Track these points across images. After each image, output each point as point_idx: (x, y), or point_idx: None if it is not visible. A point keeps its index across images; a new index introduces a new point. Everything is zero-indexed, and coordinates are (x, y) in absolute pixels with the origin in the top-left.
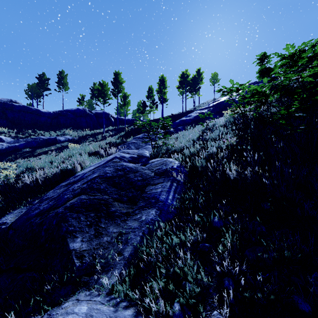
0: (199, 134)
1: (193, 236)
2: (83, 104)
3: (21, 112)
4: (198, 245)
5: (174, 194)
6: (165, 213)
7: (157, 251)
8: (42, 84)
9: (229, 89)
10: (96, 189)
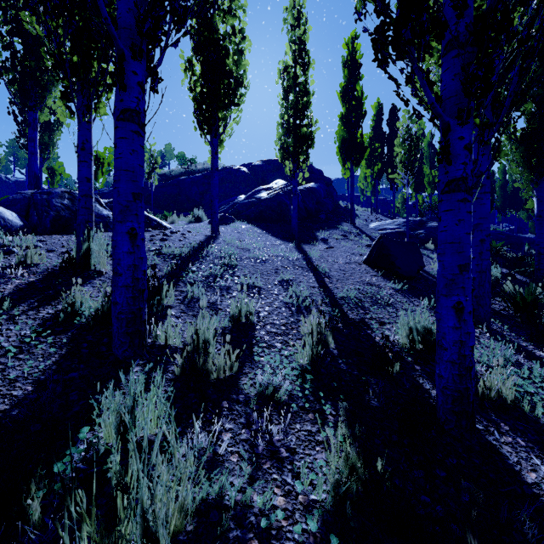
0: None
1: None
2: None
3: None
4: None
5: None
6: None
7: None
8: None
9: None
10: None
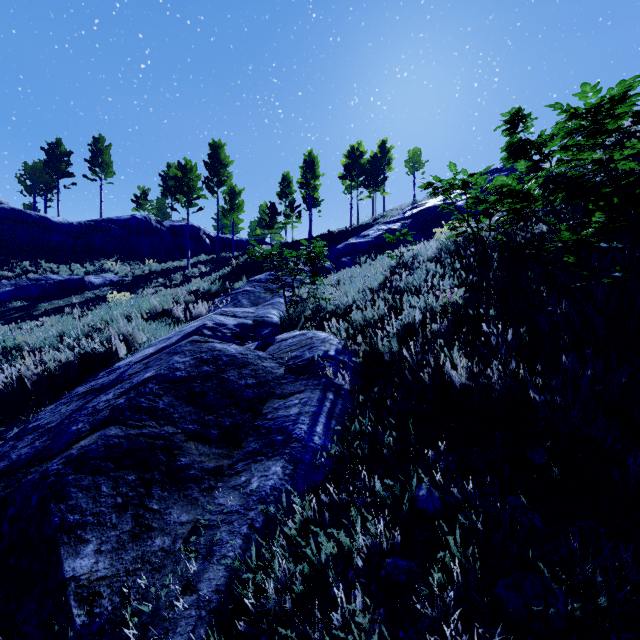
0: (385, 277)
1: (370, 536)
2: (145, 208)
3: (7, 221)
4: (383, 561)
5: (327, 419)
6: (306, 470)
7: (282, 579)
8: (57, 164)
9: (448, 182)
10: (146, 410)
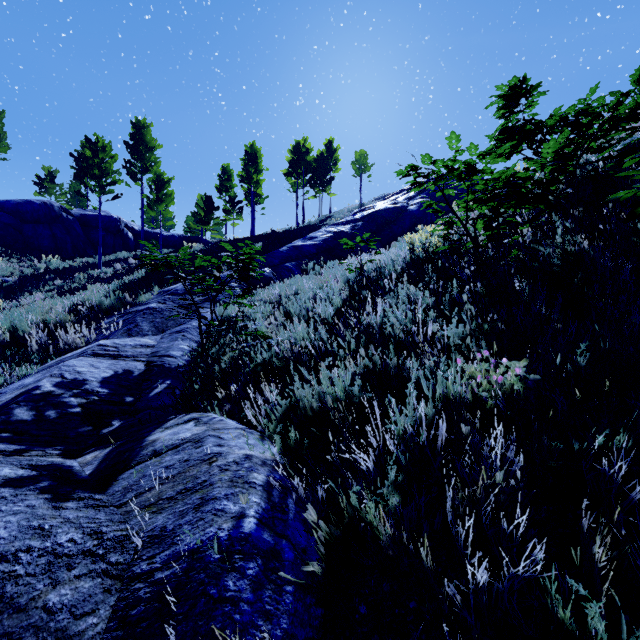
0: (344, 299)
1: None
2: (51, 192)
3: None
4: None
5: None
6: None
7: None
8: None
9: (445, 165)
10: None
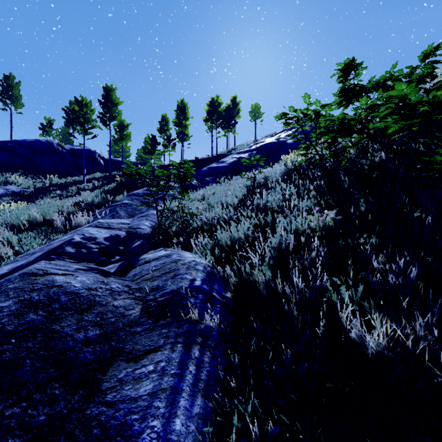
0: (244, 194)
1: None
2: (50, 134)
3: None
4: None
5: (192, 399)
6: None
7: None
8: None
9: (302, 112)
10: None
